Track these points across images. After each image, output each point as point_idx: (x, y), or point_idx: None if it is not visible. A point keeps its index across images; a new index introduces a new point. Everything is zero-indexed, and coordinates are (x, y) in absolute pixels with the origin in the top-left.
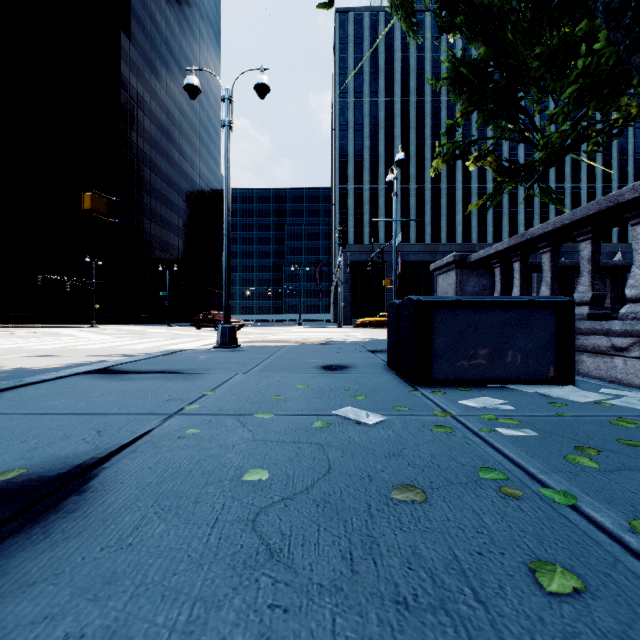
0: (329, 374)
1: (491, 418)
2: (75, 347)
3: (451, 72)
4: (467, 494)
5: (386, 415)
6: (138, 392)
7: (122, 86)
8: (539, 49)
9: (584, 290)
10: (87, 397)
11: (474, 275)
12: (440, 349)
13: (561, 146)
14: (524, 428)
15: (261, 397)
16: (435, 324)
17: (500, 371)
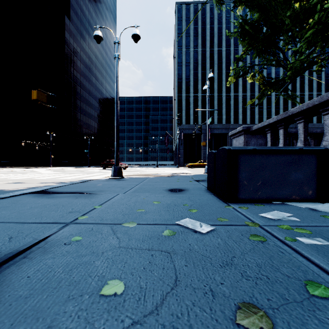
0: (173, 194)
1: (288, 228)
2: (36, 178)
3: (239, 28)
4: (309, 318)
5: (213, 225)
6: (54, 206)
7: (66, 44)
8: (289, 13)
9: (327, 144)
10: (20, 209)
11: (254, 138)
12: (243, 179)
13: (300, 68)
14: (316, 237)
15: (130, 210)
16: (240, 164)
17: (281, 193)
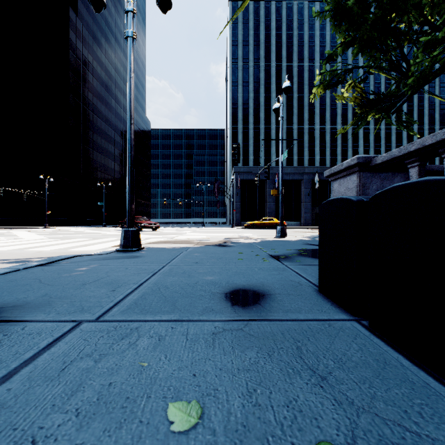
0: (241, 323)
1: None
2: None
3: (334, 6)
4: None
5: None
6: None
7: (70, 48)
8: None
9: None
10: None
11: (377, 178)
12: None
13: (428, 72)
14: None
15: None
16: None
17: None
